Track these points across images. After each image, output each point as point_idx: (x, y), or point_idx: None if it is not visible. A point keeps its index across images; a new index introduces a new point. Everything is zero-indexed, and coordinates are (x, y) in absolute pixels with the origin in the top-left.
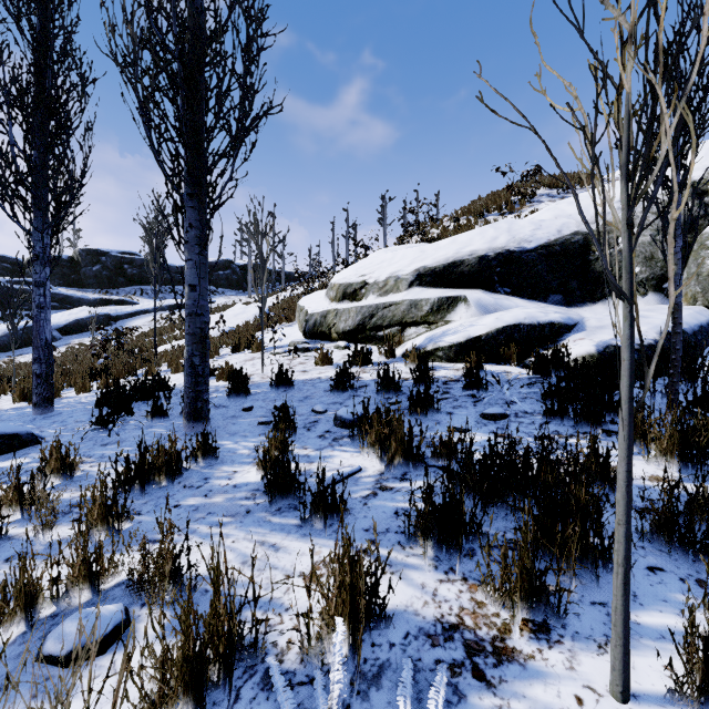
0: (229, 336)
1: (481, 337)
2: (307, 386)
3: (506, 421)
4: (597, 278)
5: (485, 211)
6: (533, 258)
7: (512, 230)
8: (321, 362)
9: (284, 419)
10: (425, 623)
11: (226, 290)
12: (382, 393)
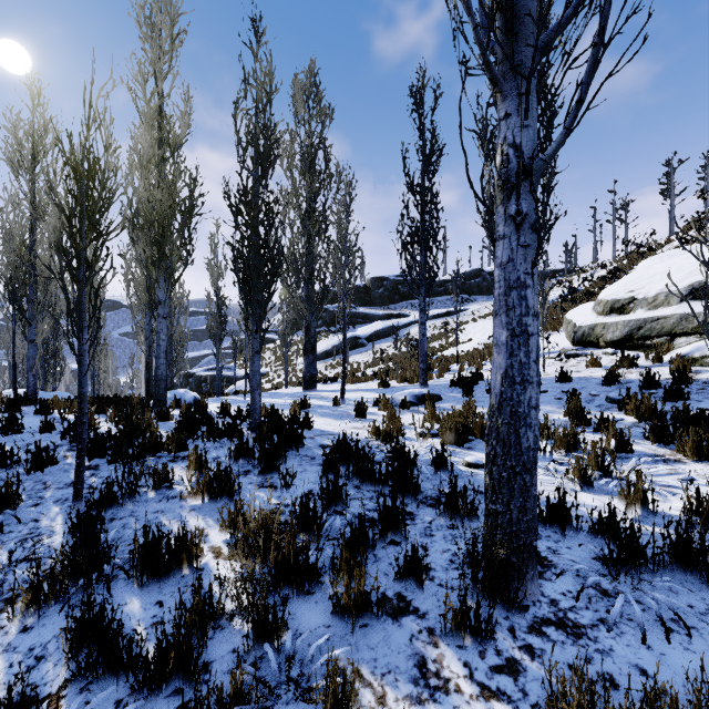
0: None
1: None
2: (582, 381)
3: None
4: None
5: None
6: None
7: None
8: (591, 365)
9: (573, 396)
10: (648, 454)
11: (477, 297)
12: (643, 387)
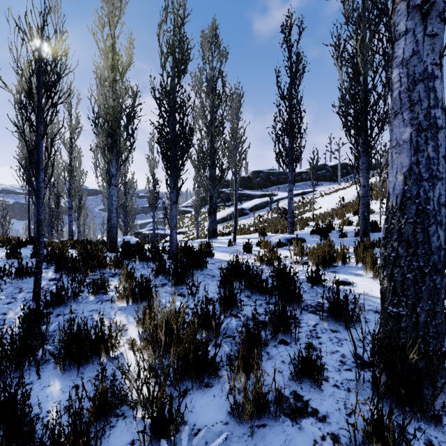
0: (348, 207)
1: None
2: None
3: None
4: None
5: None
6: None
7: None
8: None
9: None
10: None
11: (323, 182)
12: None
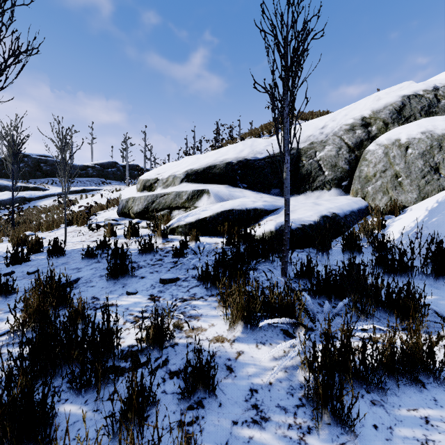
0: (74, 214)
1: (206, 218)
2: (77, 253)
3: (172, 284)
4: (303, 178)
5: (261, 133)
6: (262, 164)
7: (253, 146)
8: (108, 235)
9: None
10: None
11: (112, 181)
12: (112, 261)
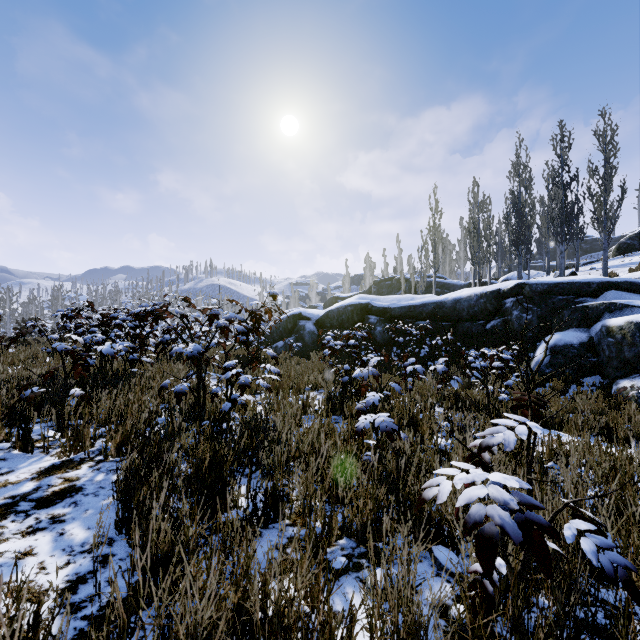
0: None
1: None
2: None
3: None
4: None
5: None
6: None
7: None
8: None
9: None
10: None
11: None
12: None
